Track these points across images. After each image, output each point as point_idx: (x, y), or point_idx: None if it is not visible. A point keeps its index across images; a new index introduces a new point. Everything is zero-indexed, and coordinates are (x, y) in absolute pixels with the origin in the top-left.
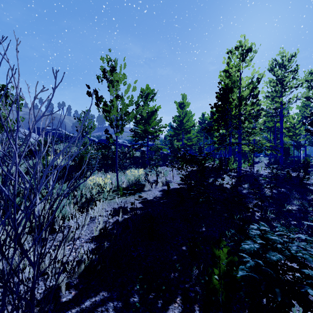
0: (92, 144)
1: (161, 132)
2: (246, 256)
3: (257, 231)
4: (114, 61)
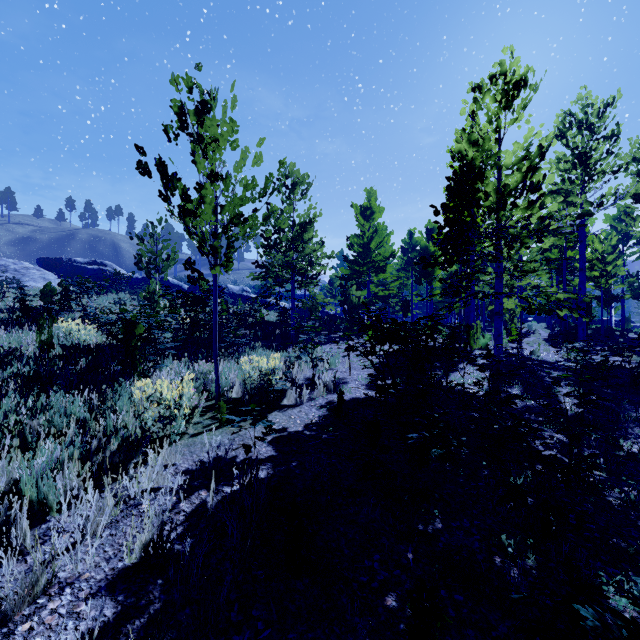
0: None
1: (323, 268)
2: None
3: None
4: (210, 95)
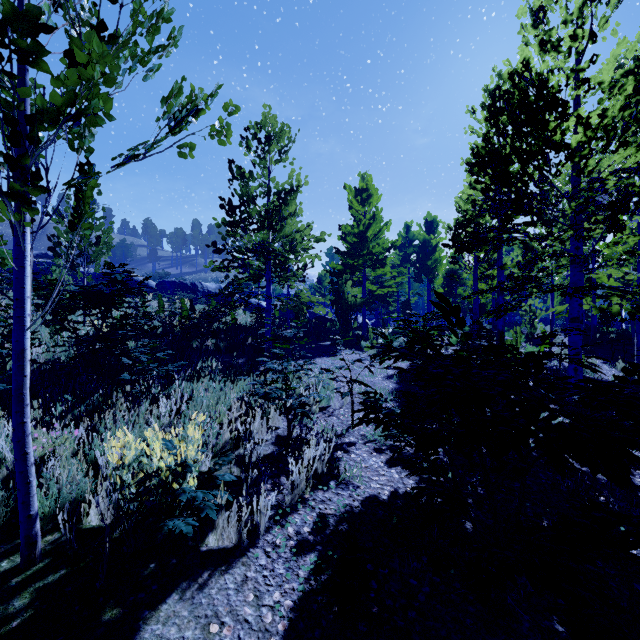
0: None
1: (310, 256)
2: None
3: None
4: None
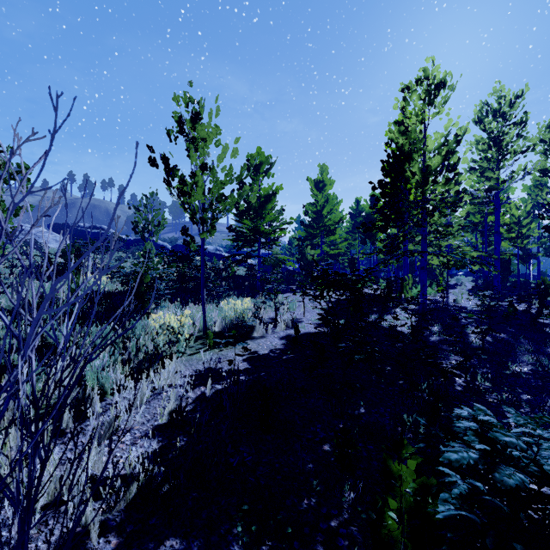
0: (147, 254)
1: (284, 232)
2: (450, 472)
3: (471, 423)
4: (199, 104)
